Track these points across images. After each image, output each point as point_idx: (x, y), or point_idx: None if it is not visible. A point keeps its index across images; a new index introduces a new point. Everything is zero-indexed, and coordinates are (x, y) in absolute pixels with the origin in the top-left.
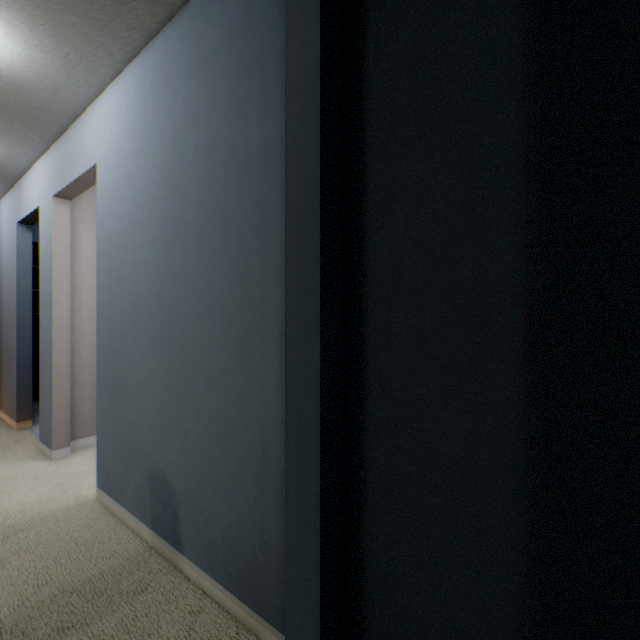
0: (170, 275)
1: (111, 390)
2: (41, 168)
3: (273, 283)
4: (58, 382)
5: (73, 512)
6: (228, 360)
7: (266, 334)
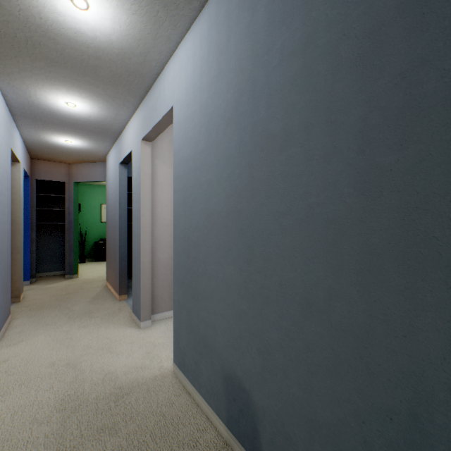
0: (247, 189)
1: (185, 288)
2: (133, 122)
3: (437, 187)
4: (144, 273)
5: (158, 383)
6: (336, 284)
7: (419, 259)
